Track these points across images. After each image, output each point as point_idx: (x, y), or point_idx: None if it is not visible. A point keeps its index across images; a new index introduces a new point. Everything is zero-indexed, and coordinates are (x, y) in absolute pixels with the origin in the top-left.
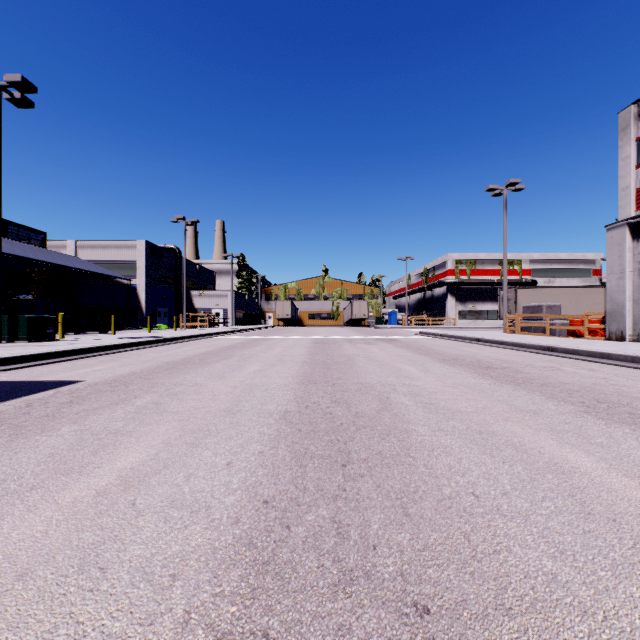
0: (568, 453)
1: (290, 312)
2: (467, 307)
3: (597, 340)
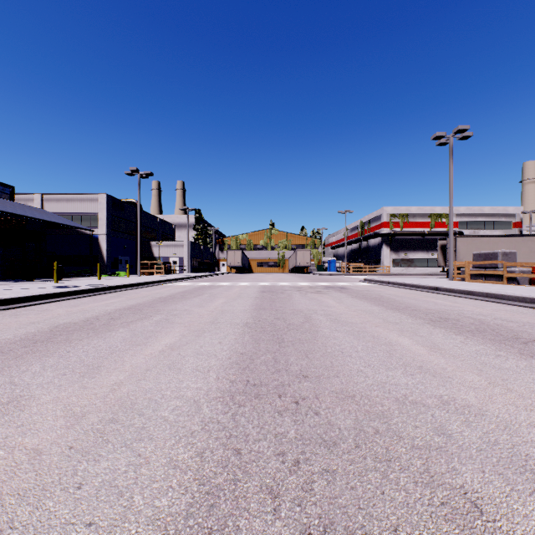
0: None
1: (241, 260)
2: (400, 256)
3: None
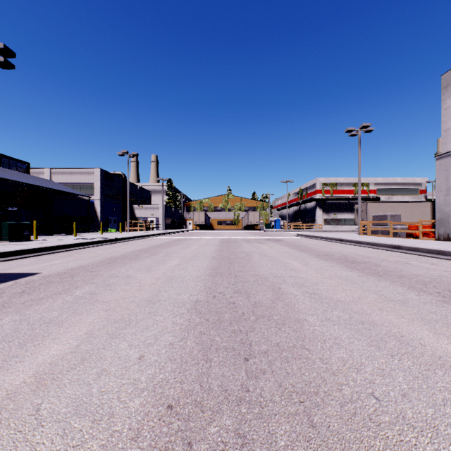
0: (446, 345)
1: (204, 220)
2: (330, 216)
3: (429, 240)
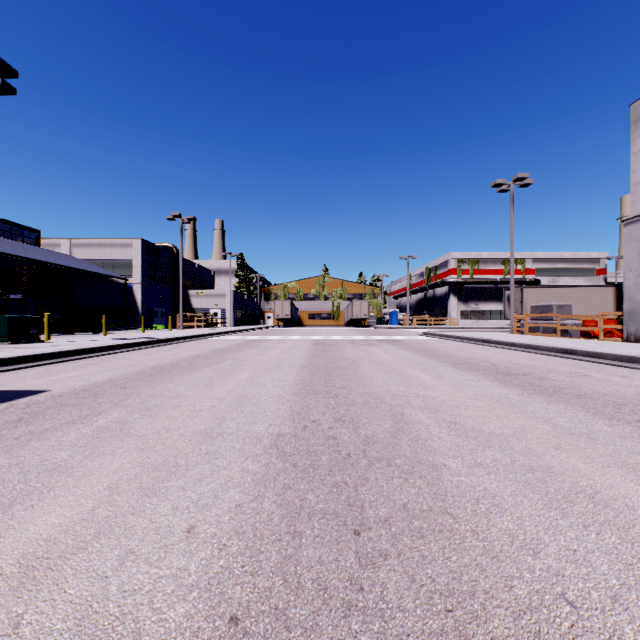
0: None
1: (290, 312)
2: (470, 307)
3: (614, 341)
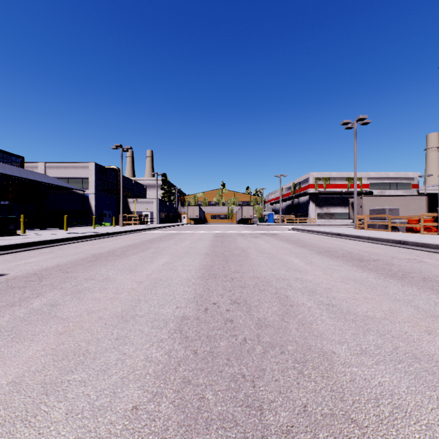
0: None
1: (198, 214)
2: (323, 210)
3: (431, 235)
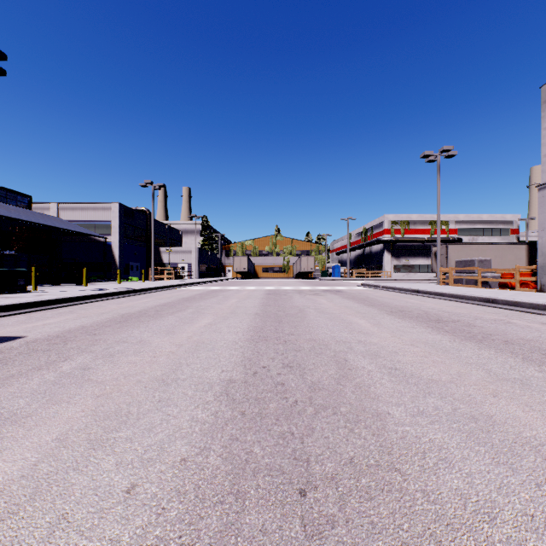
0: None
1: (247, 266)
2: (401, 262)
3: (529, 292)
